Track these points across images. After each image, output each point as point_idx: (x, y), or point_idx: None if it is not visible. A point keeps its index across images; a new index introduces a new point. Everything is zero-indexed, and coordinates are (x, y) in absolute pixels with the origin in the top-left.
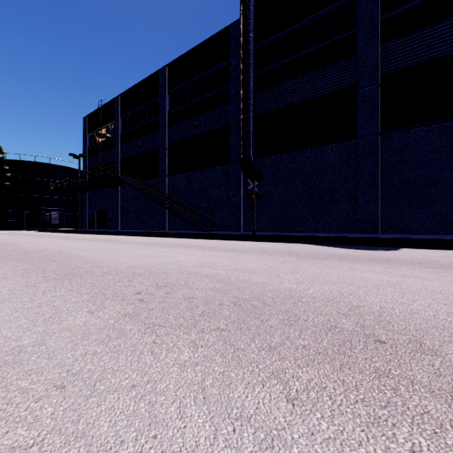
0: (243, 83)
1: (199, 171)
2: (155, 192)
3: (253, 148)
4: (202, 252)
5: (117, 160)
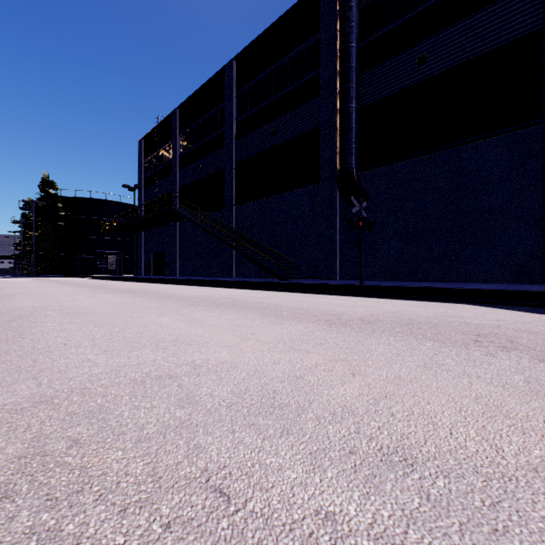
0: (340, 58)
1: (276, 196)
2: (218, 226)
3: (355, 154)
4: (273, 325)
5: (175, 189)
